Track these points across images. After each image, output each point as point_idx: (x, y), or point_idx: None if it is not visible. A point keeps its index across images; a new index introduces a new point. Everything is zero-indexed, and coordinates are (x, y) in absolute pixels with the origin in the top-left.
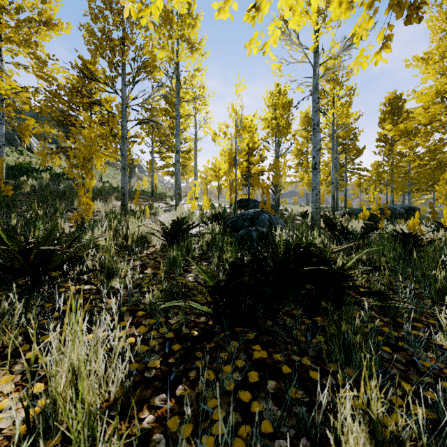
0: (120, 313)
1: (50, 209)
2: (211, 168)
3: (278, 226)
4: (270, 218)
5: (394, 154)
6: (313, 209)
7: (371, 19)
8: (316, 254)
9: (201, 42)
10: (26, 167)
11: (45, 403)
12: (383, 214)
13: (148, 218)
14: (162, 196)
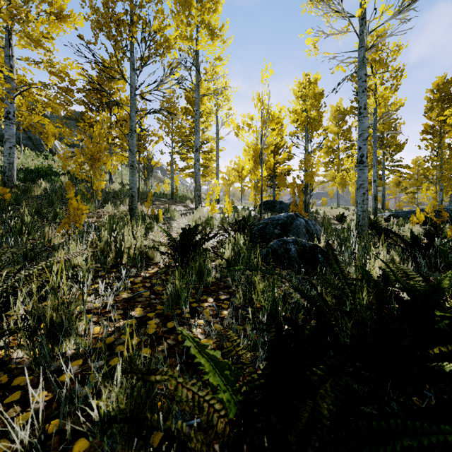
0: (38, 443)
1: (50, 214)
2: (233, 168)
3: (317, 234)
4: (307, 224)
5: (446, 146)
6: (359, 212)
7: None
8: None
9: (223, 28)
10: (46, 171)
11: None
12: (437, 217)
13: (161, 224)
14: (182, 199)
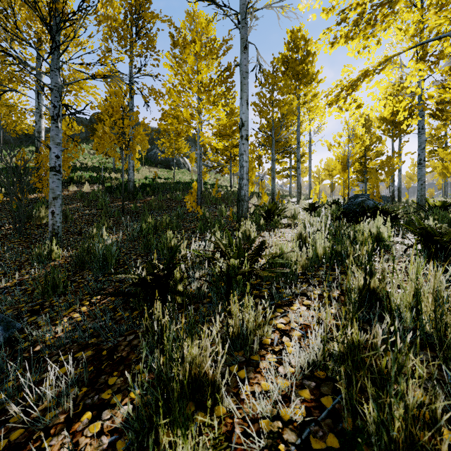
0: None
1: None
2: (324, 168)
3: None
4: (374, 204)
5: None
6: (418, 196)
7: (405, 112)
8: (378, 207)
9: (318, 73)
10: None
11: (304, 225)
12: None
13: None
14: (282, 196)
